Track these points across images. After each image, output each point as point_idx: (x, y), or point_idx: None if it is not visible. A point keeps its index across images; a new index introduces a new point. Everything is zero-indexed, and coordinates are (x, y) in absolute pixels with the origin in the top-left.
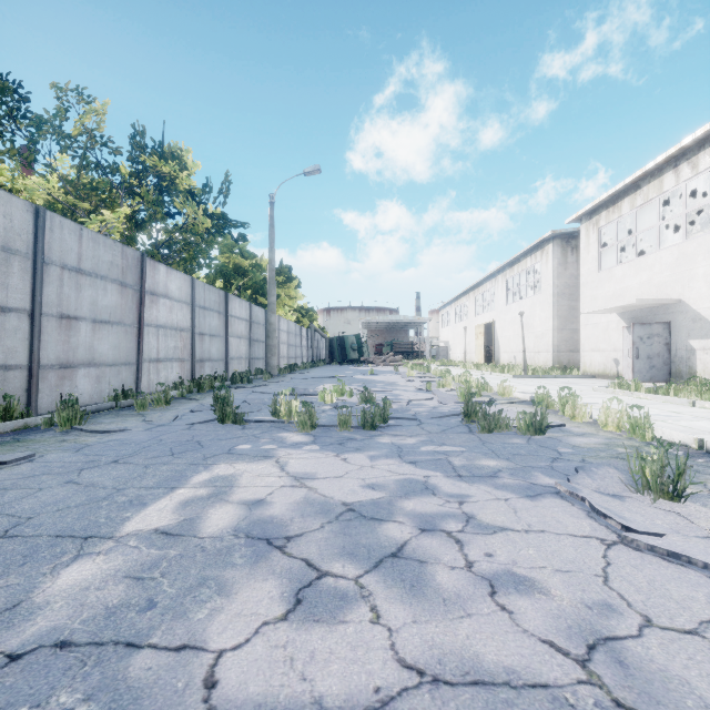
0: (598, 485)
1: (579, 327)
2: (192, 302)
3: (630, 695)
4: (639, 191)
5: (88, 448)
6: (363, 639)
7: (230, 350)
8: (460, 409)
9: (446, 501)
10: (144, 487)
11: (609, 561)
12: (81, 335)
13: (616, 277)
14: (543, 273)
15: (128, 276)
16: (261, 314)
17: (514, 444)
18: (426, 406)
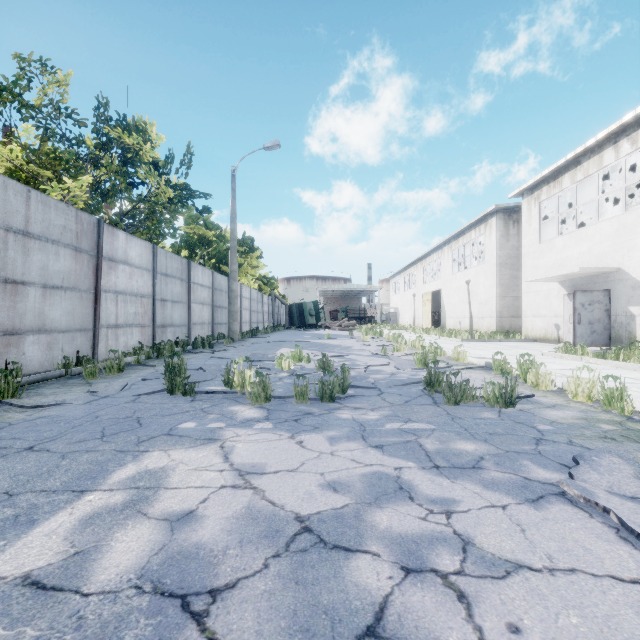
0: (609, 482)
1: (520, 295)
2: (153, 269)
3: None
4: (579, 166)
5: (7, 429)
6: None
7: (192, 315)
8: (421, 377)
9: (429, 512)
10: (46, 491)
11: None
12: (29, 301)
13: (557, 248)
14: (486, 244)
15: (83, 241)
16: (223, 282)
17: (486, 419)
18: (384, 372)
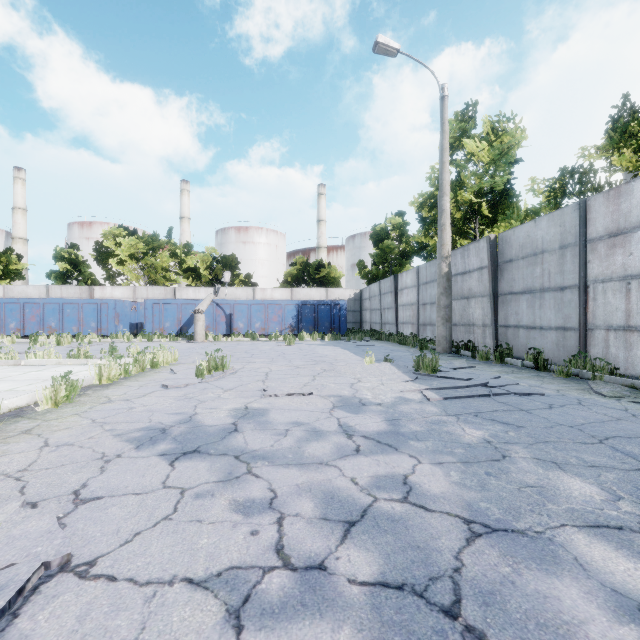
0: None
1: None
2: None
3: (240, 465)
4: None
5: None
6: (357, 471)
7: None
8: None
9: None
10: None
11: (134, 535)
12: None
13: None
14: None
15: None
16: None
17: None
18: None
